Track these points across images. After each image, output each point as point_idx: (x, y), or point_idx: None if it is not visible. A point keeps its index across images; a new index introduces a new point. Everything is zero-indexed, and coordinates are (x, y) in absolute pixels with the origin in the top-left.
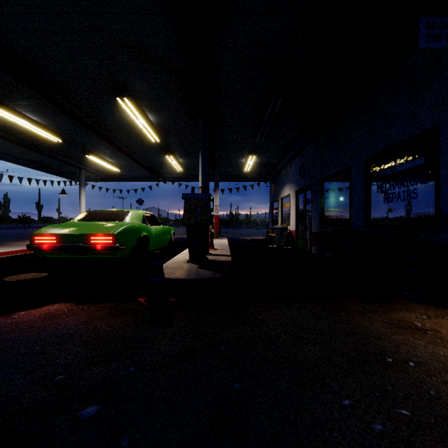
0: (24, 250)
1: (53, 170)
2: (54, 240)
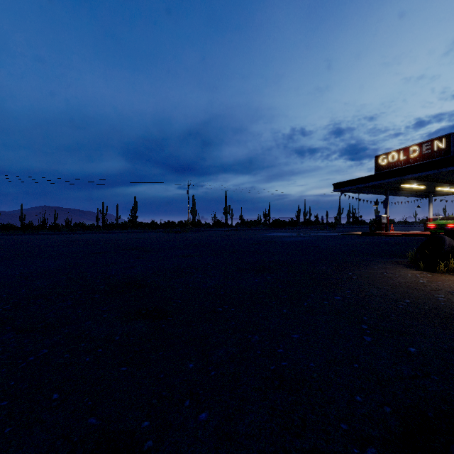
0: (409, 233)
1: (411, 195)
2: (434, 226)
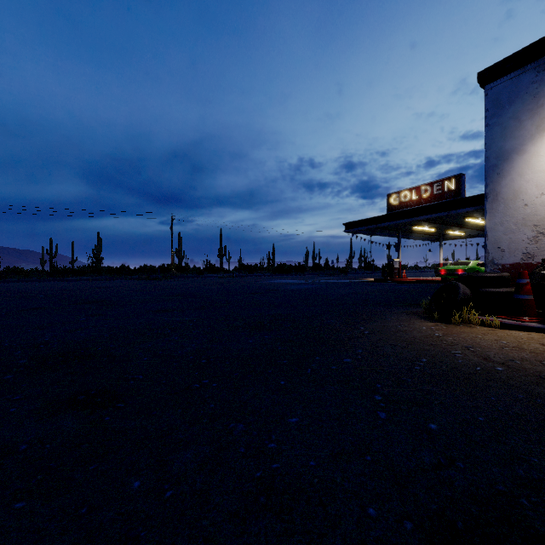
0: (420, 279)
1: (422, 238)
2: (444, 271)
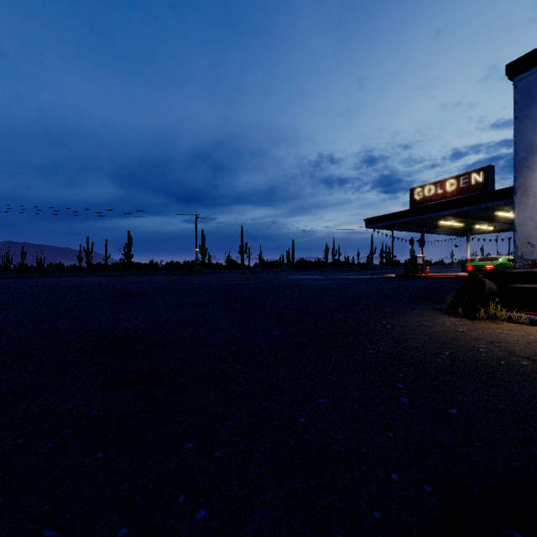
0: (446, 275)
1: (448, 233)
2: (472, 267)
